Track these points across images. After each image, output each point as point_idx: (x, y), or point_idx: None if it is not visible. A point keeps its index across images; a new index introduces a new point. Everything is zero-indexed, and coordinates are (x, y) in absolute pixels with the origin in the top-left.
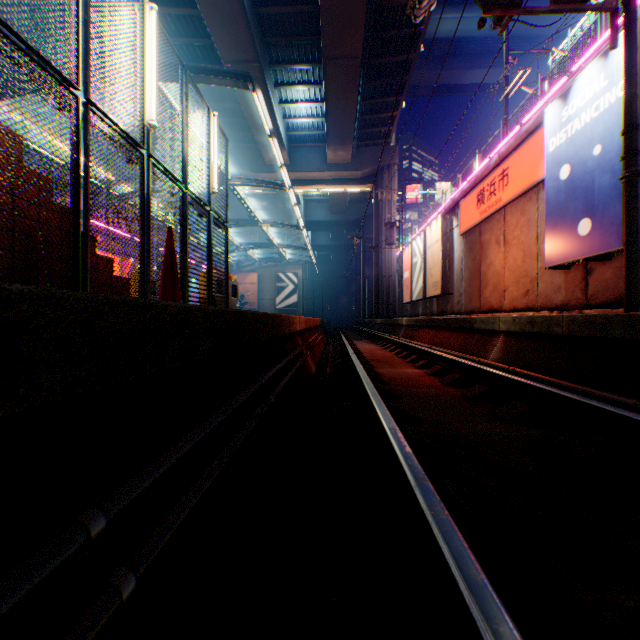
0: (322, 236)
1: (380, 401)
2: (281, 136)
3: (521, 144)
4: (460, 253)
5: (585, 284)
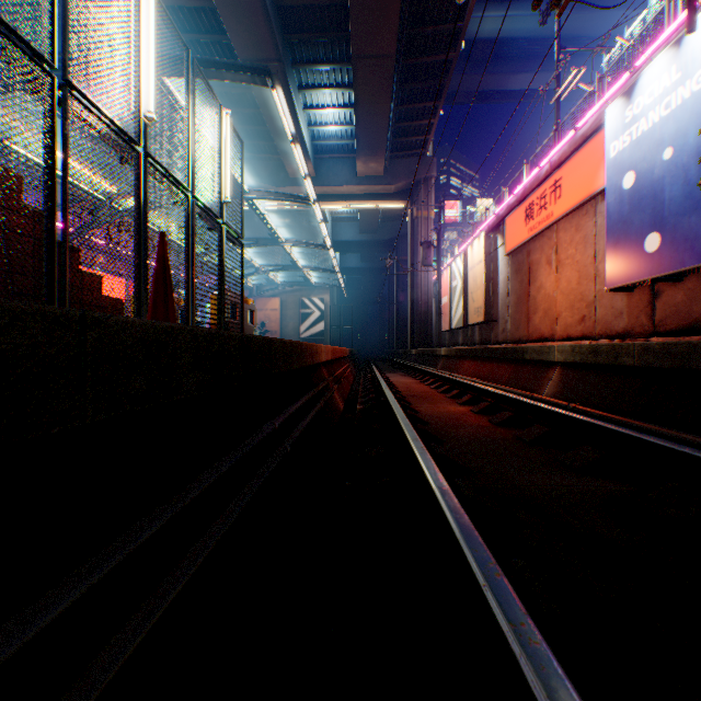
0: (351, 258)
1: (423, 448)
2: (306, 145)
3: (576, 151)
4: (506, 275)
5: (652, 308)
